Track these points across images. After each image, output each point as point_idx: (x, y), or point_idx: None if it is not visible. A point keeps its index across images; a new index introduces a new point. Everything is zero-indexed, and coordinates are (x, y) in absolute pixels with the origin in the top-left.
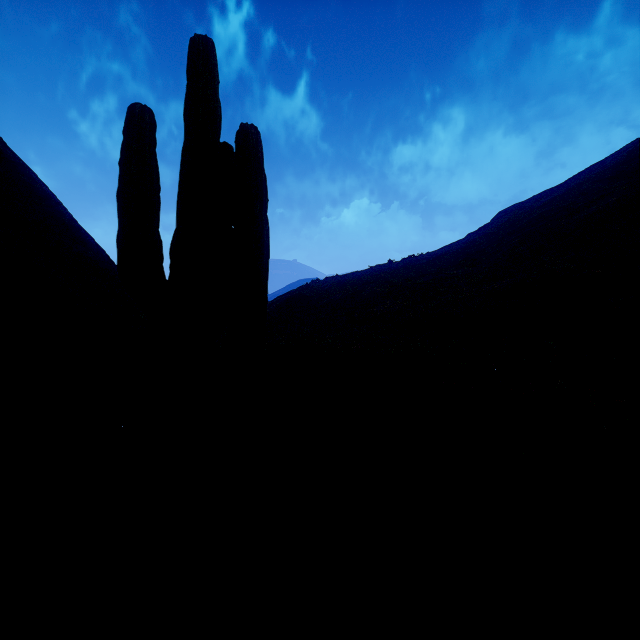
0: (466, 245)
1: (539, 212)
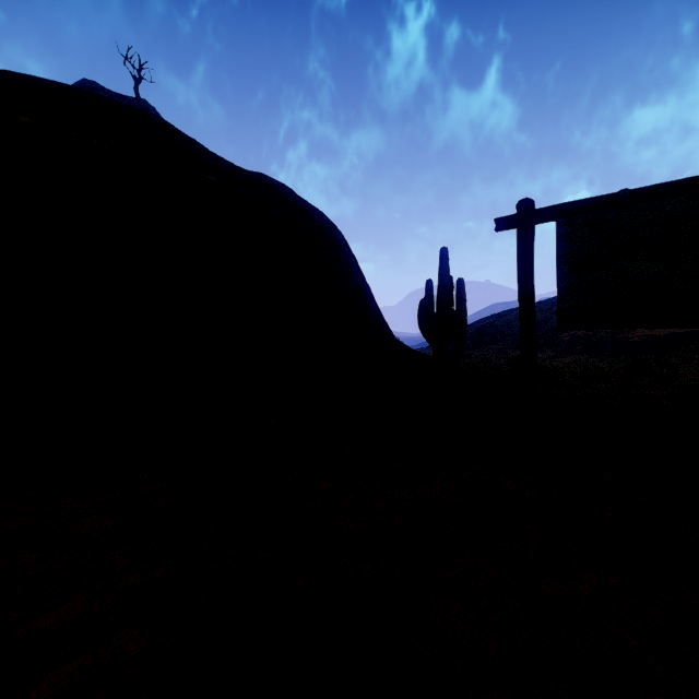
0: None
1: None
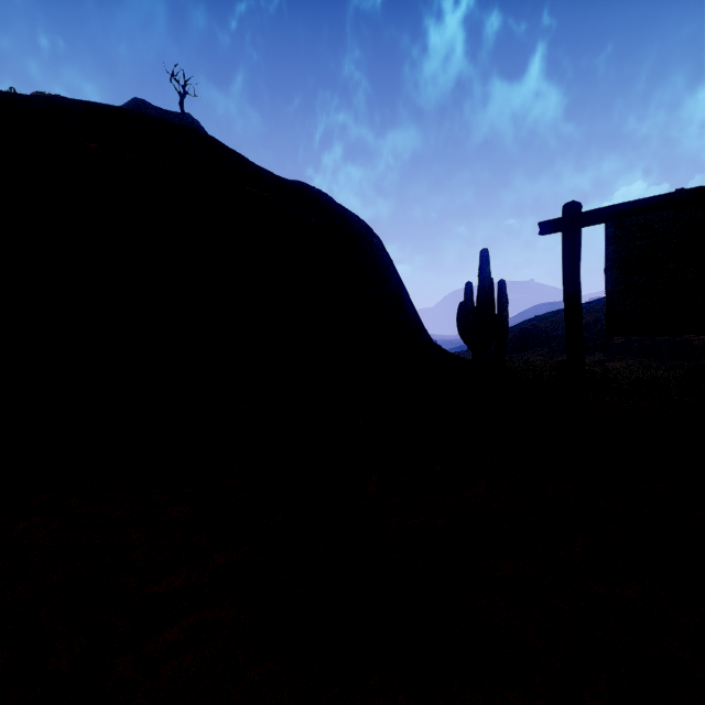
0: None
1: None
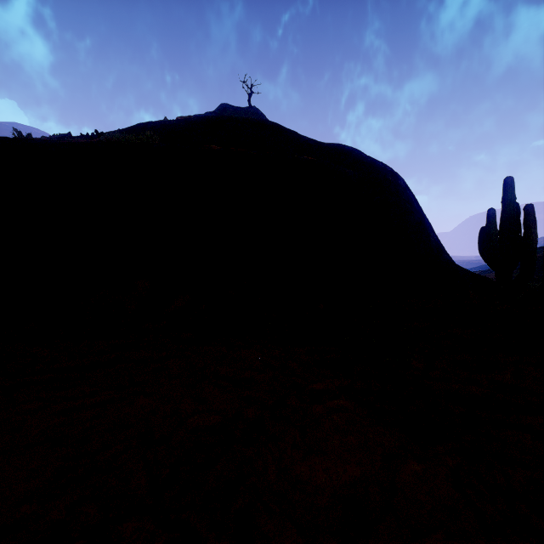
0: None
1: None
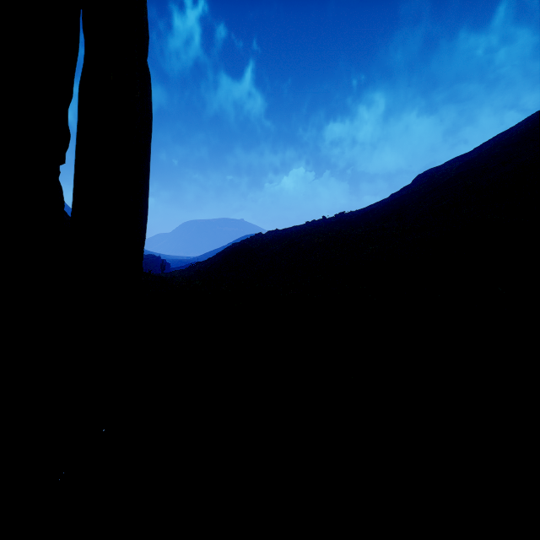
0: (391, 203)
1: (456, 173)
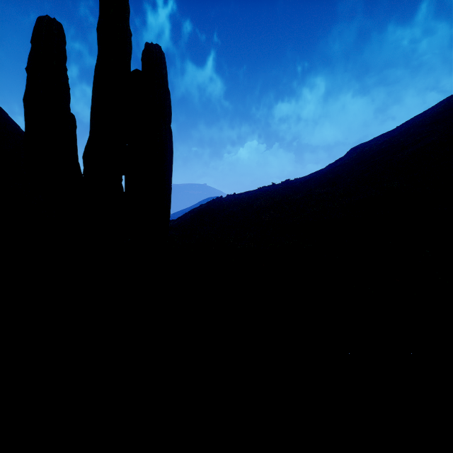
0: (327, 172)
1: (380, 148)
